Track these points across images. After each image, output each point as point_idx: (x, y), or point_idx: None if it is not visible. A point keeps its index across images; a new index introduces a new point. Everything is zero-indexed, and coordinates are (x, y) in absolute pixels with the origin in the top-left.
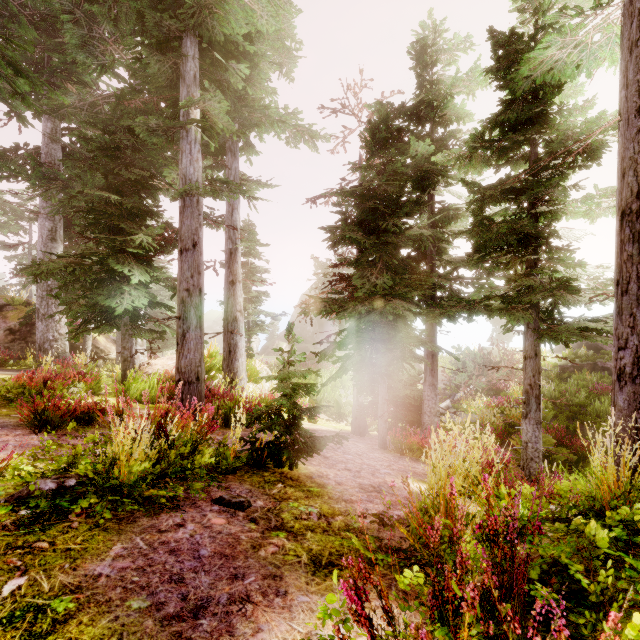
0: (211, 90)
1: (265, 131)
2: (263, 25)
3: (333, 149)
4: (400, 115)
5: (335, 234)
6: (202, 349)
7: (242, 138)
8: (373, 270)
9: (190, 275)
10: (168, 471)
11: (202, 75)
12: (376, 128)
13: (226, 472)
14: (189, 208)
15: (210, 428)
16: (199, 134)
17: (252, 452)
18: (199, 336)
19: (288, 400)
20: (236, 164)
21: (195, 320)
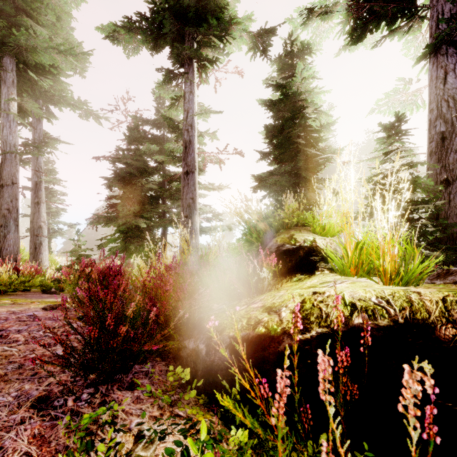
0: (27, 98)
1: (63, 106)
2: (63, 67)
3: (112, 128)
4: (147, 123)
5: (109, 182)
6: (19, 244)
7: (48, 120)
8: (130, 202)
9: (10, 200)
10: (21, 284)
11: (17, 77)
12: (132, 130)
13: (46, 289)
14: (9, 160)
15: (37, 272)
16: (16, 116)
17: (59, 282)
18: (17, 237)
19: (77, 259)
20: (41, 126)
21: (14, 227)
